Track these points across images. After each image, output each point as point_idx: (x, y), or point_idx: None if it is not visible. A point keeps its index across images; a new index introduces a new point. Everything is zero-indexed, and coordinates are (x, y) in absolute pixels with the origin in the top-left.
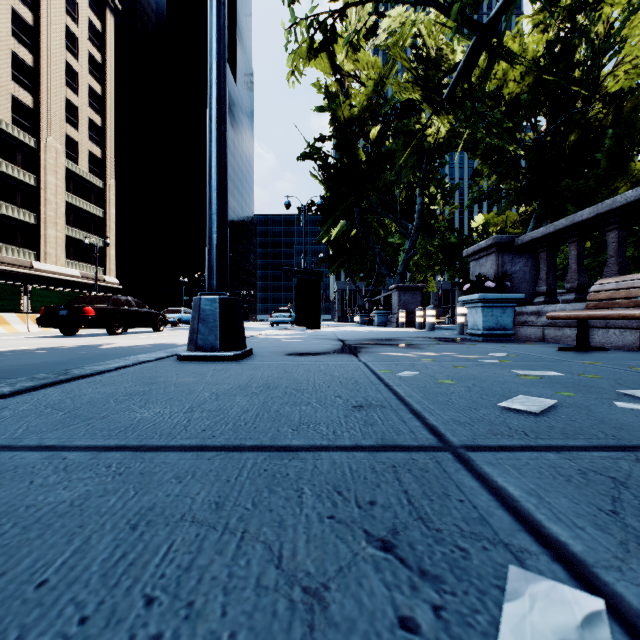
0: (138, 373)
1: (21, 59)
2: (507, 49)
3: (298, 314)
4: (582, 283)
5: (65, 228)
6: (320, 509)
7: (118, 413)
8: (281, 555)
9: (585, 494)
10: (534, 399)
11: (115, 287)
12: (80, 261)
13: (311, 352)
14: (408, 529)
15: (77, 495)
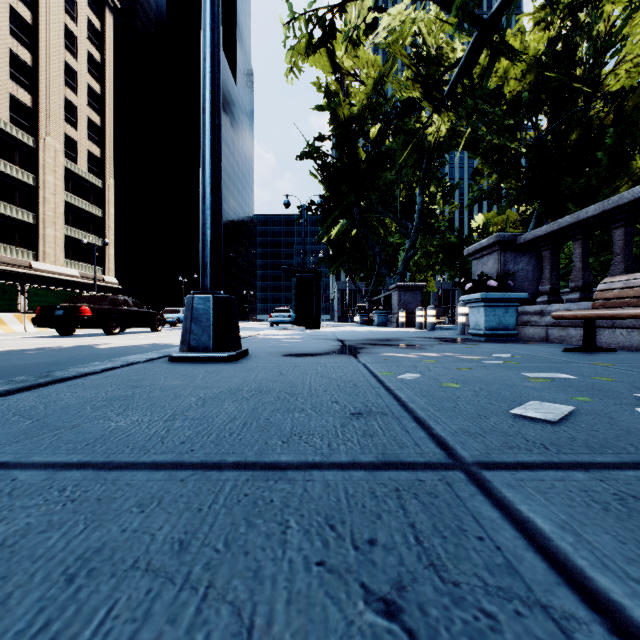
0: (124, 375)
1: (19, 58)
2: (509, 46)
3: (297, 314)
4: (587, 282)
5: (64, 228)
6: (307, 551)
7: (91, 421)
8: (252, 625)
9: (630, 529)
10: (549, 405)
11: (114, 287)
12: (79, 261)
13: (309, 353)
14: (417, 582)
15: (13, 530)
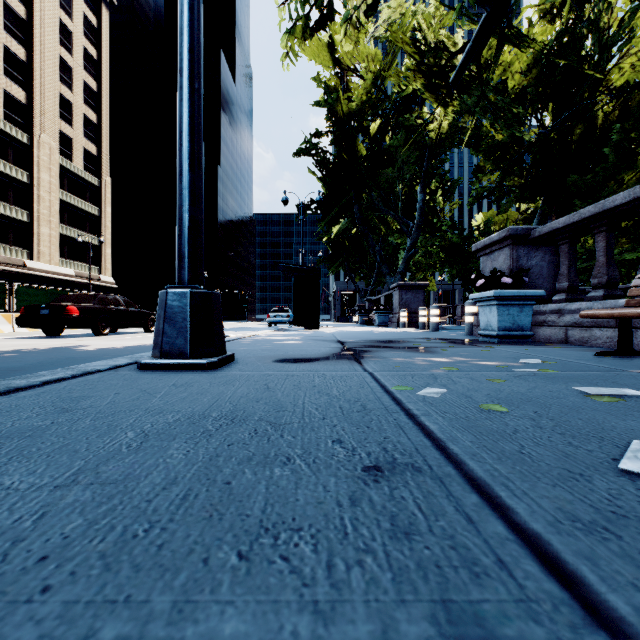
0: (65, 391)
1: (13, 53)
2: (517, 32)
3: (295, 314)
4: (612, 278)
5: (59, 226)
6: None
7: None
8: None
9: None
10: None
11: (111, 286)
12: (75, 260)
13: (305, 357)
14: None
15: None
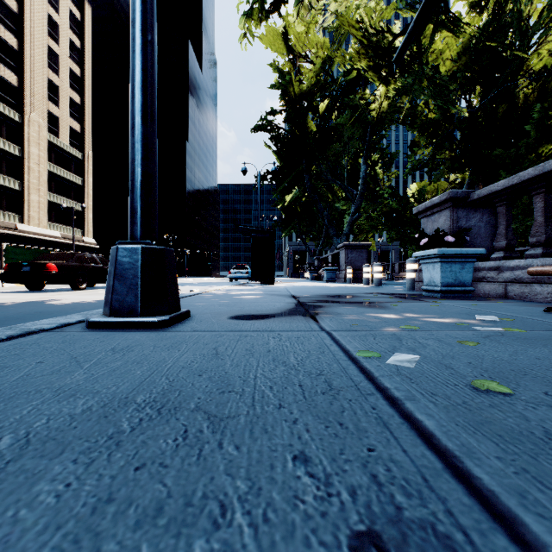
0: None
1: (6, 42)
2: (452, 17)
3: (253, 270)
4: (550, 237)
5: (47, 194)
6: None
7: None
8: None
9: None
10: None
11: (93, 247)
12: (61, 223)
13: (260, 313)
14: None
15: None
